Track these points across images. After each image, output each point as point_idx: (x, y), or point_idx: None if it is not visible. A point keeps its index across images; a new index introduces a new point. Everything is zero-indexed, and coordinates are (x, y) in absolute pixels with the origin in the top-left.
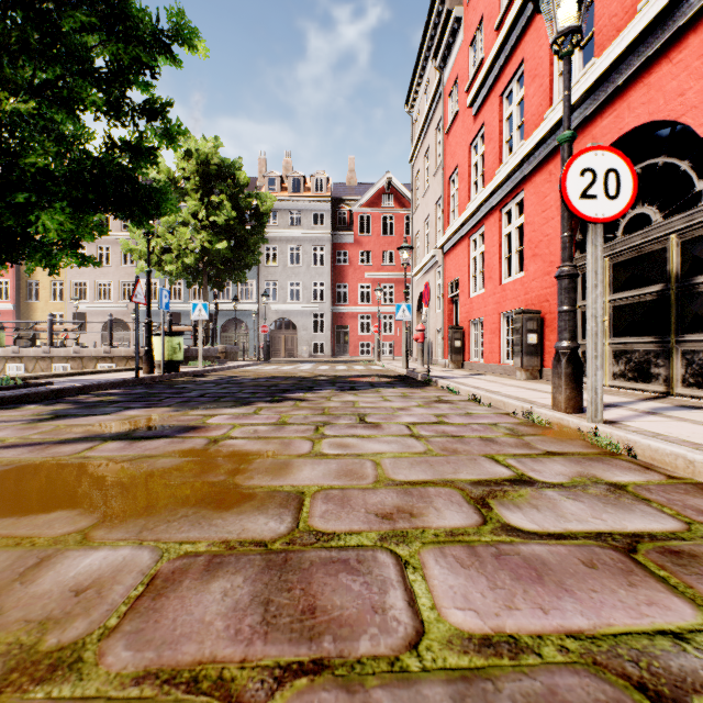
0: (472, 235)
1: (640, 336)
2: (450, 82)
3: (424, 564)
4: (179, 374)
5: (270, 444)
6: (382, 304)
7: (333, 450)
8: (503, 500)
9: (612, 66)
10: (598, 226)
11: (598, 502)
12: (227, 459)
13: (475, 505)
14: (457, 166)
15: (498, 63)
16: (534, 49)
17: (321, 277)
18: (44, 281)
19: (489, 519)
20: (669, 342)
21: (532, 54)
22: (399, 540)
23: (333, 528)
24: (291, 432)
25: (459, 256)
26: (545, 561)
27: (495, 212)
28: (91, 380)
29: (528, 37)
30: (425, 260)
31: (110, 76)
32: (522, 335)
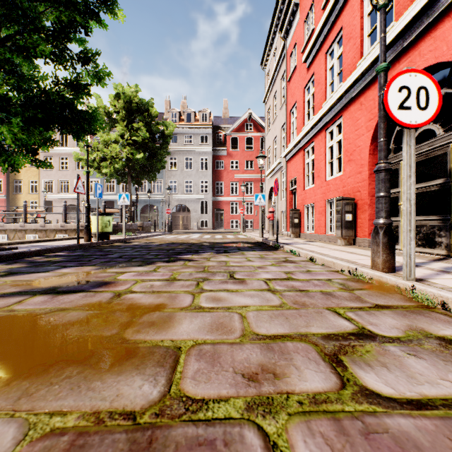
0: (306, 148)
1: (427, 215)
2: (291, 47)
3: (293, 447)
4: (109, 241)
5: (160, 297)
6: (246, 195)
7: (208, 304)
8: (354, 357)
9: (408, 25)
10: (411, 131)
11: (437, 359)
12: (124, 312)
13: (330, 363)
14: (295, 102)
15: (324, 31)
16: (349, 20)
17: (205, 177)
18: (25, 180)
19: (346, 380)
20: (449, 219)
21: (348, 23)
22: (265, 411)
23: (202, 393)
24: (178, 287)
25: (297, 162)
26: (417, 443)
27: (322, 132)
28: (46, 246)
29: (345, 12)
30: (274, 166)
31: (54, 32)
32: (341, 215)
